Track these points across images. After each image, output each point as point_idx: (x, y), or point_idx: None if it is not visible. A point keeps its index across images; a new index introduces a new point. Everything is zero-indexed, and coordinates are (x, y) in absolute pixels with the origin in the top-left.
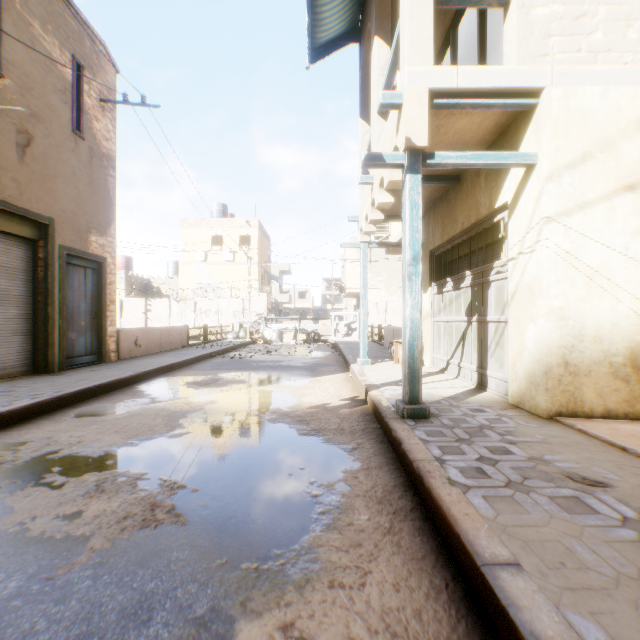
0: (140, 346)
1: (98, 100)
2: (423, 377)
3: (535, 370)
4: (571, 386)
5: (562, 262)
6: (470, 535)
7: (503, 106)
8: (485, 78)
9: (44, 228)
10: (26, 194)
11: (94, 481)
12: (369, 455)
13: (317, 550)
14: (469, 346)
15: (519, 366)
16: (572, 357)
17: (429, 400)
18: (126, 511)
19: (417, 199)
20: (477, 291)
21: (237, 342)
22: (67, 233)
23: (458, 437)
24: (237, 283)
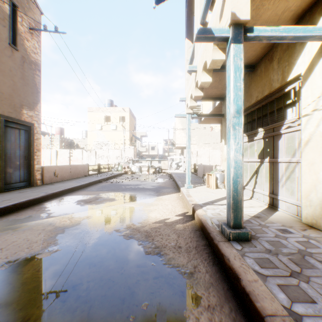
0: (57, 176)
1: (28, 28)
2: None
3: None
4: None
5: None
6: None
7: None
8: None
9: None
10: None
11: None
12: (206, 283)
13: None
14: (261, 178)
15: (314, 196)
16: None
17: None
18: None
19: (240, 64)
20: (268, 141)
21: (116, 173)
22: (5, 107)
23: (289, 269)
24: (118, 141)
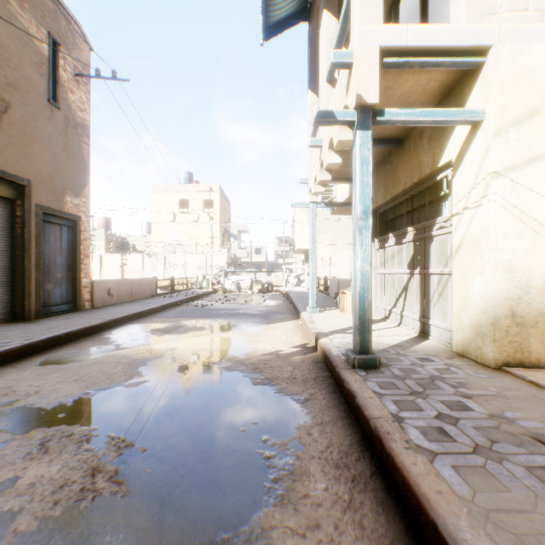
0: (112, 296)
1: (73, 74)
2: None
3: (481, 321)
4: (518, 337)
5: (509, 216)
6: (449, 525)
7: (450, 65)
8: (434, 36)
9: (21, 188)
10: (3, 157)
11: (40, 438)
12: (322, 407)
13: (270, 533)
14: (411, 296)
15: (464, 316)
16: (519, 308)
17: (376, 348)
18: (65, 477)
19: (367, 155)
20: (419, 245)
21: (200, 292)
22: (43, 193)
23: (411, 390)
24: (201, 240)
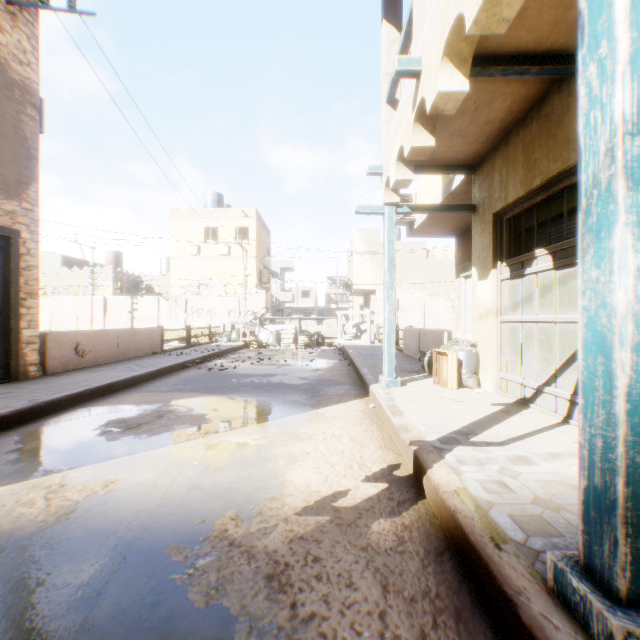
0: (83, 355)
1: (3, 1)
2: (503, 418)
3: None
4: None
5: None
6: None
7: None
8: None
9: None
10: None
11: None
12: None
13: None
14: None
15: None
16: None
17: None
18: None
19: None
20: None
21: (225, 346)
22: None
23: None
24: (233, 279)
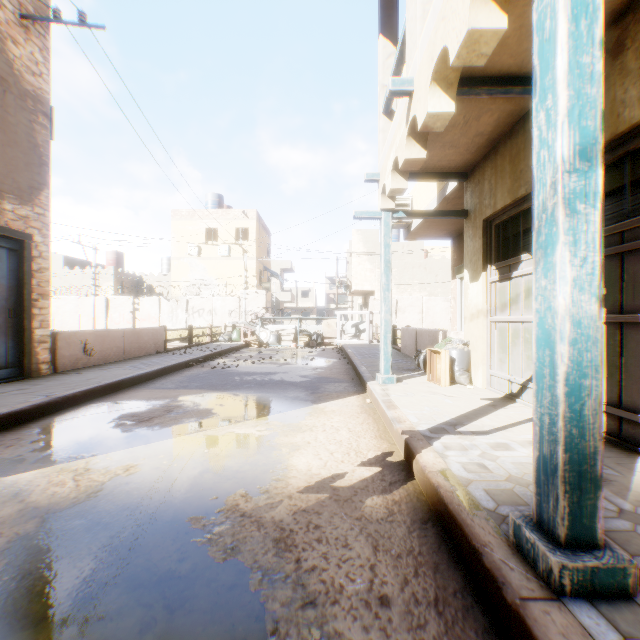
0: (91, 354)
1: (17, 15)
2: (490, 411)
3: None
4: None
5: None
6: None
7: None
8: None
9: None
10: None
11: None
12: None
13: None
14: None
15: None
16: None
17: None
18: None
19: None
20: (604, 268)
21: (227, 346)
22: None
23: None
24: (233, 280)
